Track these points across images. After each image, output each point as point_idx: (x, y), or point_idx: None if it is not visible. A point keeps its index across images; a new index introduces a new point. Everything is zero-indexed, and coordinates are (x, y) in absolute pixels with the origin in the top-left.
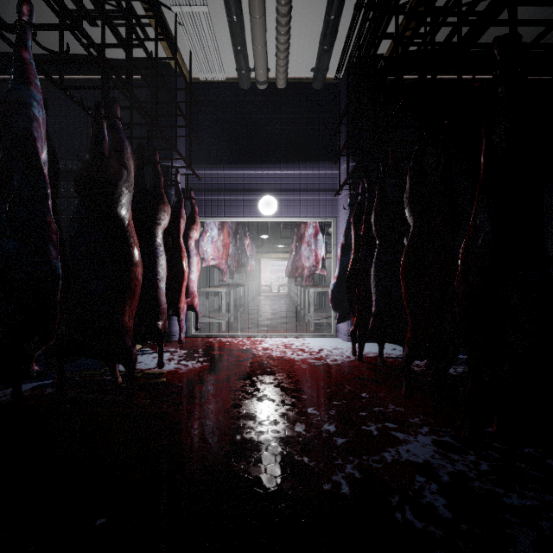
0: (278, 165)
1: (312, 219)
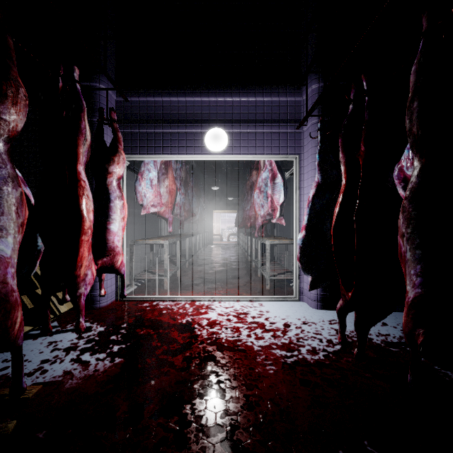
0: (229, 90)
1: (270, 157)
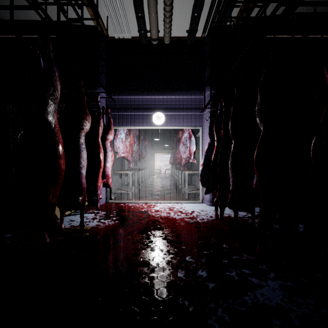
0: (165, 92)
1: (186, 127)
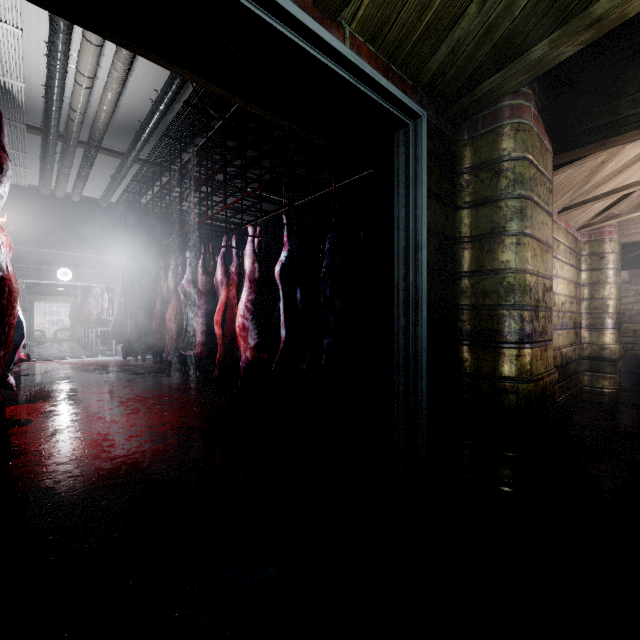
0: (73, 249)
1: (99, 285)
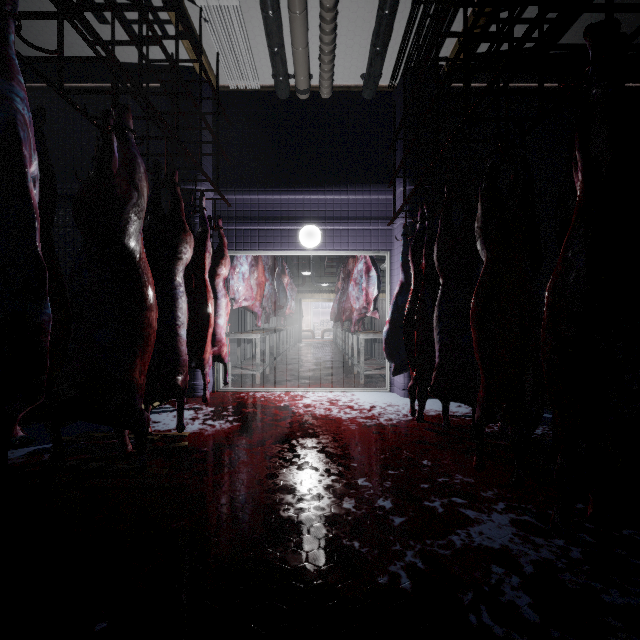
0: (322, 189)
1: (362, 253)
